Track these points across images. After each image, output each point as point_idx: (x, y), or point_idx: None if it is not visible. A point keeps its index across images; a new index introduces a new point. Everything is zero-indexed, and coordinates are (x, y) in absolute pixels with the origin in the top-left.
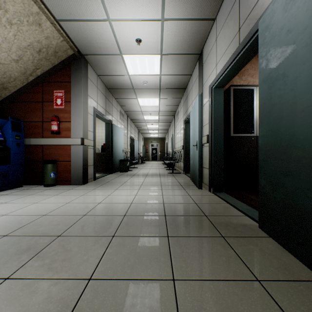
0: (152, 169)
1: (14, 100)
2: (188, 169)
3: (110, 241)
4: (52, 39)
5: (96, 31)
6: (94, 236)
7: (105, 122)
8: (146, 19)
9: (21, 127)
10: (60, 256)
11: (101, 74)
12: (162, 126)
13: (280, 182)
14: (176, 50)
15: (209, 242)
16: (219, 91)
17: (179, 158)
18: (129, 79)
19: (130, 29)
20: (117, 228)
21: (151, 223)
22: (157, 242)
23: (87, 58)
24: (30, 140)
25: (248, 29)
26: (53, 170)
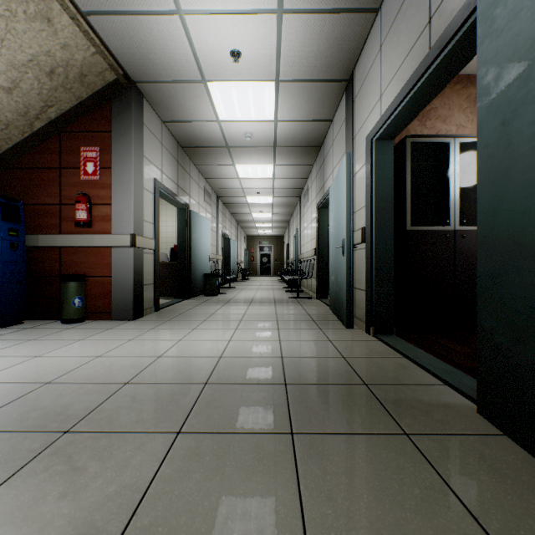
0: (262, 290)
1: (9, 165)
2: (325, 291)
3: (170, 445)
4: (74, 49)
5: (156, 35)
6: (138, 432)
7: (177, 207)
8: (249, 11)
9: (19, 214)
10: (57, 486)
11: (168, 120)
12: (278, 216)
13: (533, 321)
14: (305, 74)
15: (379, 447)
16: (385, 146)
17: (308, 271)
18: (219, 128)
19: (219, 30)
20: (189, 413)
21: (257, 400)
22: (269, 447)
23: (143, 89)
24: (37, 237)
25: (450, 14)
26: (79, 293)
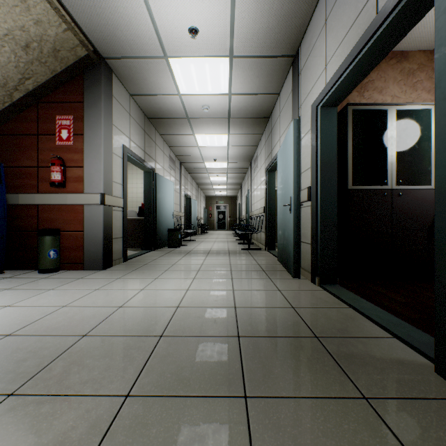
0: (218, 243)
1: None
2: (273, 243)
3: (116, 413)
4: (47, 25)
5: (121, 12)
6: (85, 395)
7: (144, 171)
8: None
9: (0, 175)
10: None
11: (135, 94)
12: (232, 179)
13: None
14: (256, 50)
15: (339, 415)
16: (329, 112)
17: (258, 226)
18: (180, 101)
19: (178, 7)
20: (140, 371)
21: (210, 355)
22: (221, 415)
23: (112, 65)
24: (17, 196)
25: None
26: (54, 246)
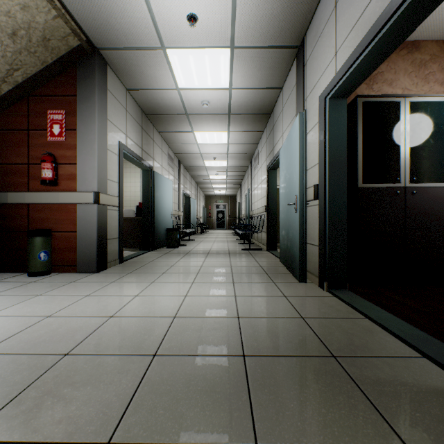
0: (217, 243)
1: None
2: (274, 243)
3: None
4: (35, 11)
5: None
6: (55, 442)
7: (142, 169)
8: None
9: None
10: None
11: (132, 88)
12: (231, 178)
13: None
14: (258, 40)
15: None
16: (338, 104)
17: (259, 226)
18: (179, 96)
19: None
20: (127, 405)
21: (212, 382)
22: None
23: (106, 56)
24: (6, 195)
25: None
26: (44, 247)
